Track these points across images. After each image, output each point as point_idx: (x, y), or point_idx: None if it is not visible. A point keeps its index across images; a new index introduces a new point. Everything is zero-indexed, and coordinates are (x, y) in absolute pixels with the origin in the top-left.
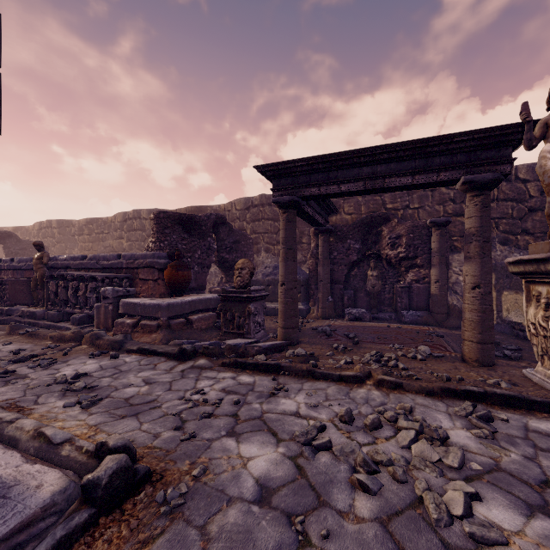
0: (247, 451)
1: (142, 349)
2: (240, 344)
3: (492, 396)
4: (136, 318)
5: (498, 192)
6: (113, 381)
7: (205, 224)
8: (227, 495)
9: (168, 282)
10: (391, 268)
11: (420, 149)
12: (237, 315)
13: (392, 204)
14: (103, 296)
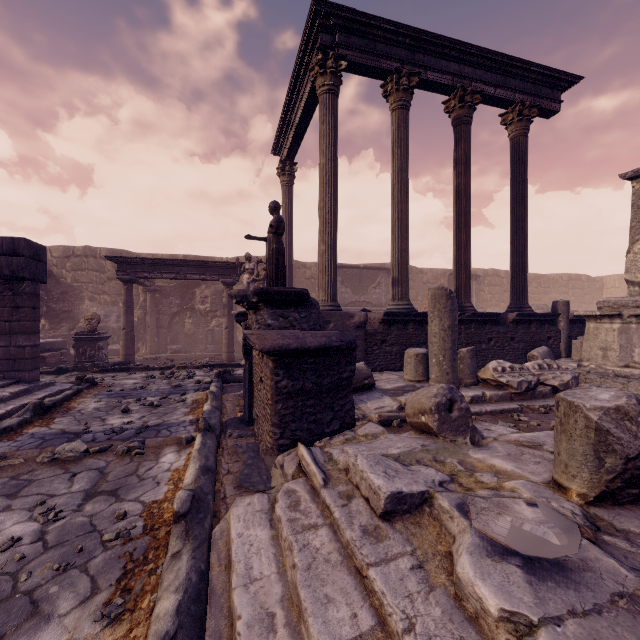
0: (126, 381)
1: None
2: (100, 363)
3: (217, 365)
4: None
5: None
6: None
7: None
8: (125, 384)
9: None
10: (203, 317)
11: (203, 264)
12: (89, 350)
13: None
14: None
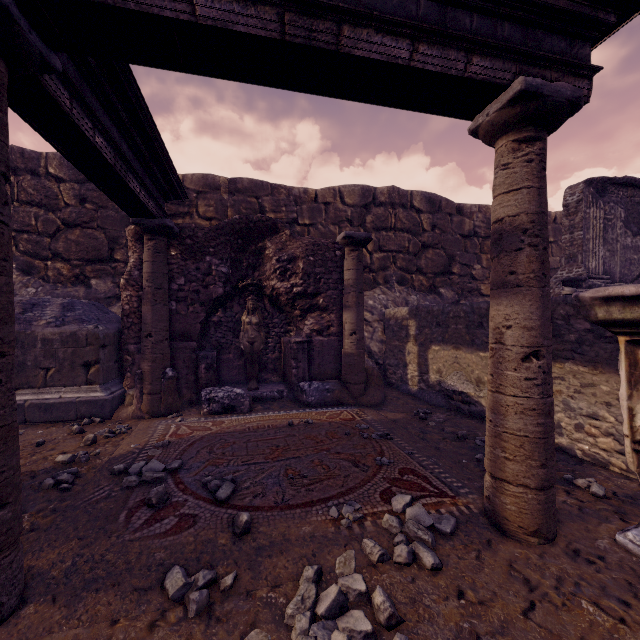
0: None
1: None
2: None
3: None
4: None
5: (396, 219)
6: None
7: None
8: None
9: None
10: (277, 311)
11: None
12: None
13: (274, 214)
14: None
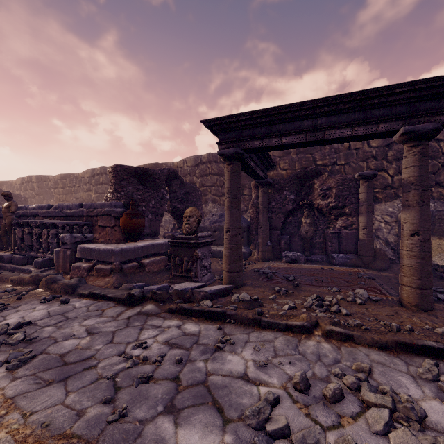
0: (186, 441)
1: (92, 293)
2: (187, 289)
3: None
4: (92, 262)
5: None
6: (55, 330)
7: (159, 177)
8: None
9: (123, 228)
10: (321, 216)
11: (360, 102)
12: (185, 260)
13: (321, 161)
14: (62, 242)
